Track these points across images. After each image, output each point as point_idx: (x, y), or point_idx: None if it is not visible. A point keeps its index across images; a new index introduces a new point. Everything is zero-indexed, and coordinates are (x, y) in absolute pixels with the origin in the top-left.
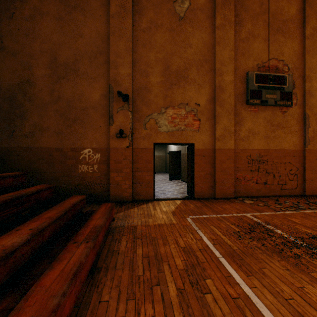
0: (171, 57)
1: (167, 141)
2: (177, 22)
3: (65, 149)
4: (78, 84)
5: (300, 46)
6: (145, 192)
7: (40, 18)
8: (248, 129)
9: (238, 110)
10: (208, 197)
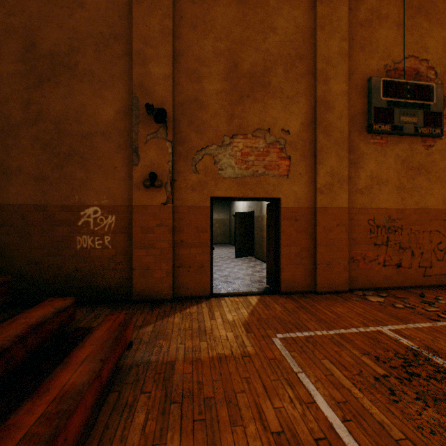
0: (241, 48)
1: (234, 195)
2: None
3: (51, 207)
4: (74, 91)
5: None
6: (196, 283)
7: None
8: (370, 174)
9: (355, 142)
10: (304, 290)
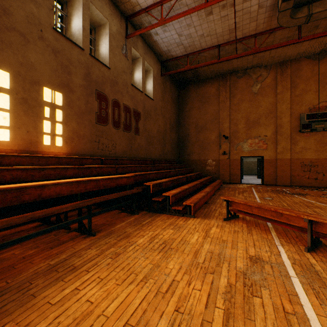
0: (249, 114)
1: (247, 155)
2: (253, 96)
3: (201, 160)
4: (206, 133)
5: None
6: (236, 179)
7: (192, 110)
8: (301, 147)
9: (294, 136)
10: (272, 184)
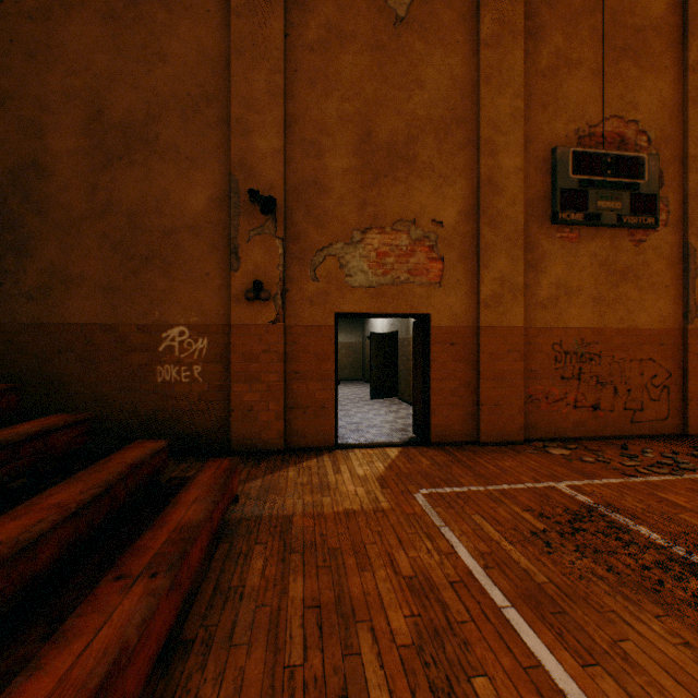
0: (376, 110)
1: (367, 310)
2: (389, 28)
3: (123, 327)
4: (154, 173)
5: (676, 88)
6: (316, 429)
7: (63, 14)
8: (556, 281)
9: (534, 237)
10: (463, 440)
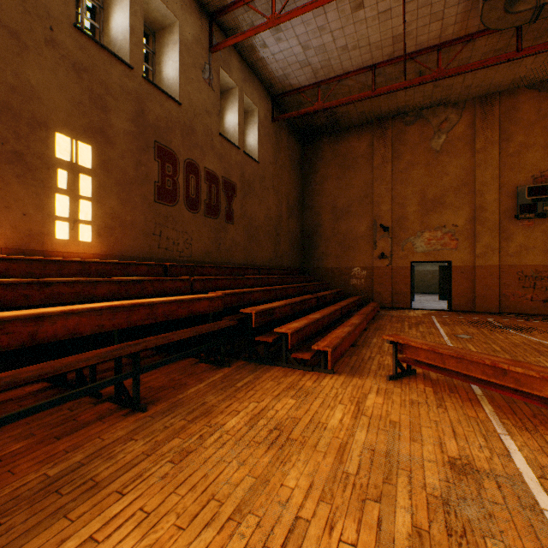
0: (427, 188)
1: (423, 260)
2: (432, 156)
3: (341, 268)
4: (350, 222)
5: None
6: (403, 302)
7: (325, 181)
8: (518, 244)
9: (505, 226)
10: (467, 310)
